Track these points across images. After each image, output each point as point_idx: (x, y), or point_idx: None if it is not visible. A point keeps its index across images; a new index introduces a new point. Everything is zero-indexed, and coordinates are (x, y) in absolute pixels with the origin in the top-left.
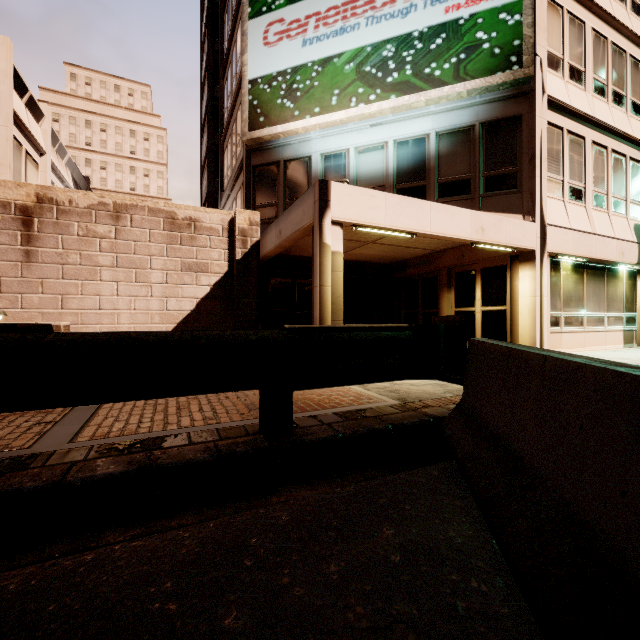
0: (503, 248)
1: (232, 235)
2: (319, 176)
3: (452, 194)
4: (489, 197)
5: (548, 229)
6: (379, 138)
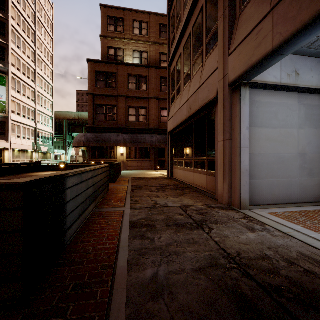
0: (2, 147)
1: None
2: None
3: None
4: None
5: (12, 144)
6: None
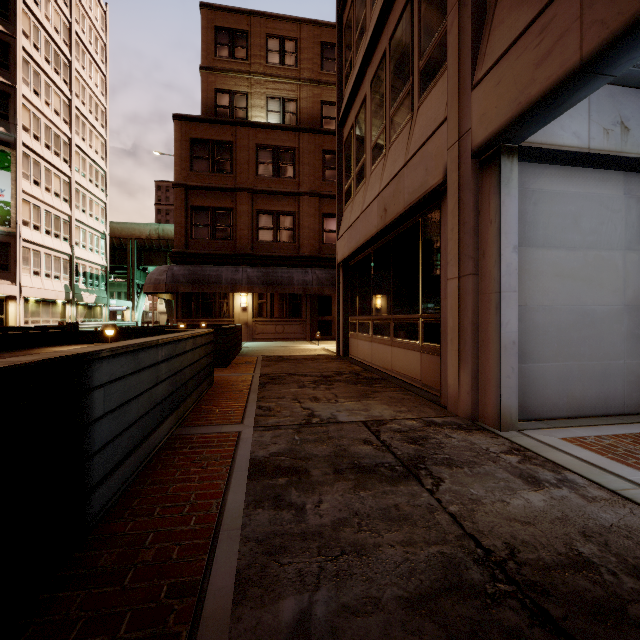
0: (3, 295)
1: None
2: None
3: None
4: None
5: (23, 288)
6: None
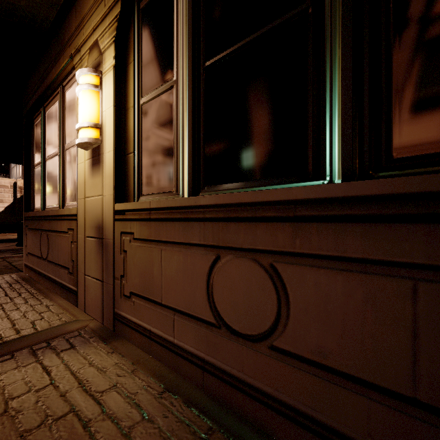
0: None
1: (15, 188)
2: None
3: None
4: None
5: None
6: None
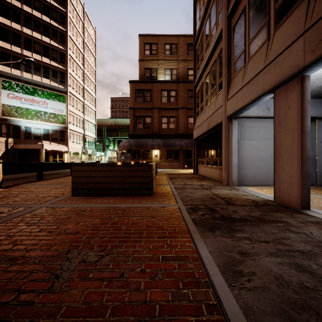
0: (63, 151)
1: (6, 143)
2: (24, 130)
3: (54, 140)
4: (61, 142)
5: (69, 148)
6: (39, 127)
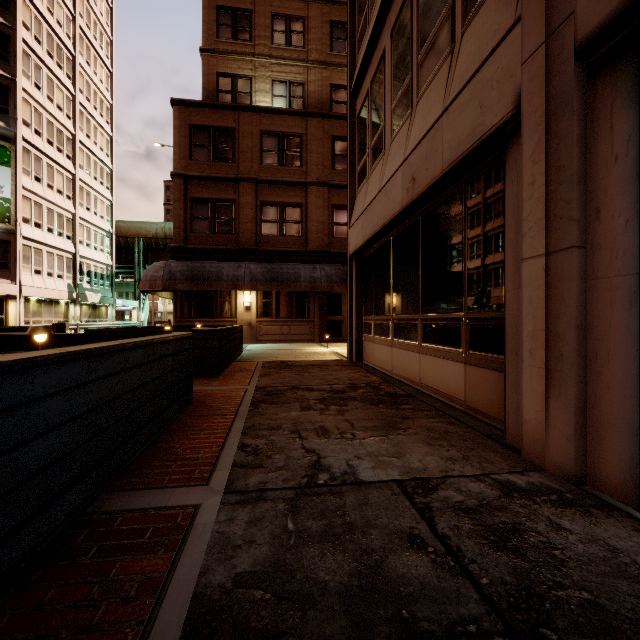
0: (2, 294)
1: None
2: None
3: None
4: None
5: (24, 287)
6: None
